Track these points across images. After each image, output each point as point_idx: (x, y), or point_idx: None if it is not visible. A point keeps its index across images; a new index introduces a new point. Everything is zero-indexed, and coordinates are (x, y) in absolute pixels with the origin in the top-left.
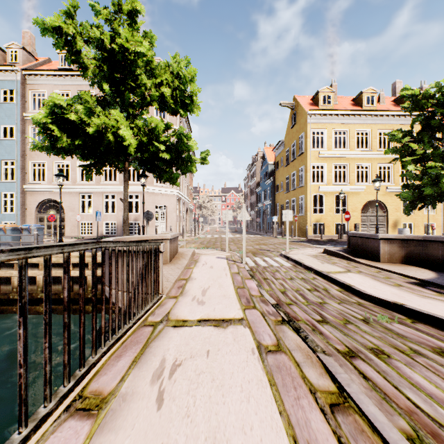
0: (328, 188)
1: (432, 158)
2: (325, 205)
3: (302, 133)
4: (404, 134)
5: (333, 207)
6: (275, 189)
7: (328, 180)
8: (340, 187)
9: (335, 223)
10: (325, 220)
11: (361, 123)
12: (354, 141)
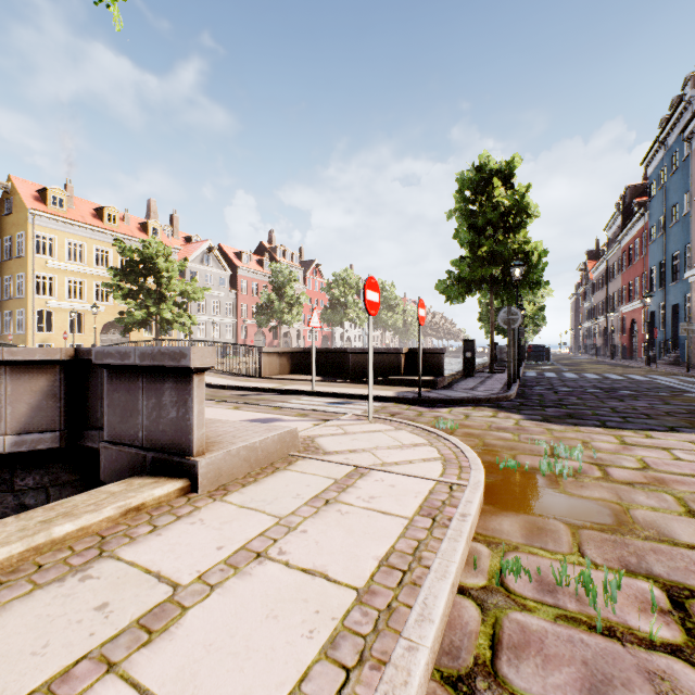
0: (60, 304)
1: (136, 296)
2: (56, 323)
3: (23, 232)
4: (117, 274)
5: (67, 326)
6: None
7: (60, 295)
8: (76, 305)
9: (78, 345)
10: (56, 341)
11: (102, 240)
12: (94, 257)
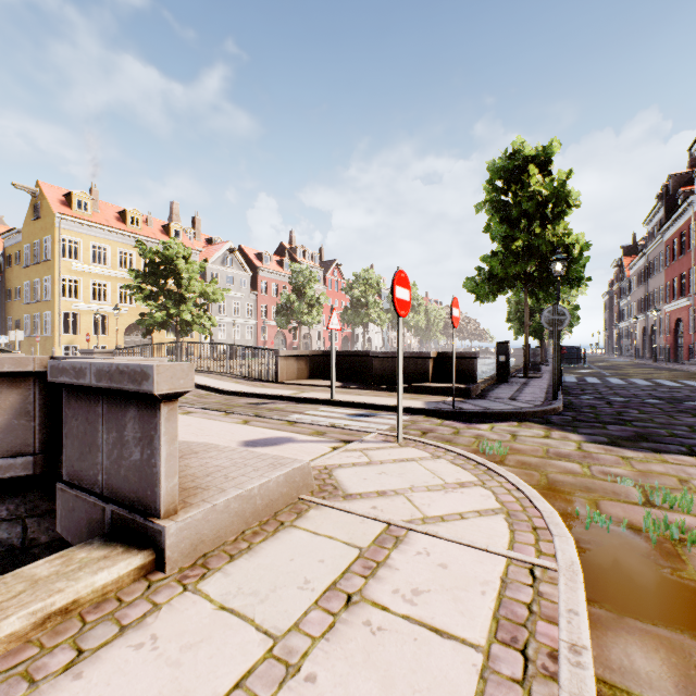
0: (85, 306)
1: (157, 297)
2: (82, 325)
3: (50, 236)
4: (138, 276)
5: (92, 328)
6: (5, 295)
7: (85, 297)
8: (101, 307)
9: (103, 346)
10: (82, 342)
11: (125, 243)
12: (118, 259)
